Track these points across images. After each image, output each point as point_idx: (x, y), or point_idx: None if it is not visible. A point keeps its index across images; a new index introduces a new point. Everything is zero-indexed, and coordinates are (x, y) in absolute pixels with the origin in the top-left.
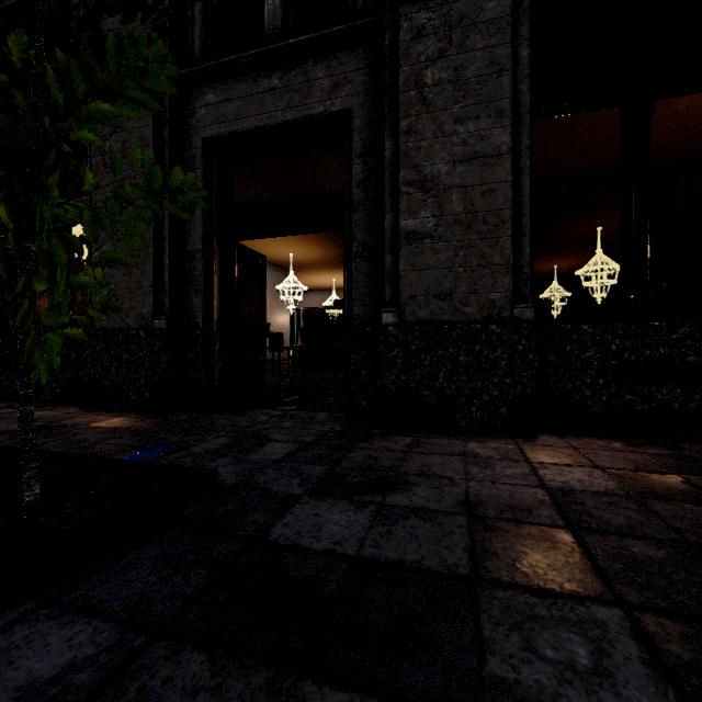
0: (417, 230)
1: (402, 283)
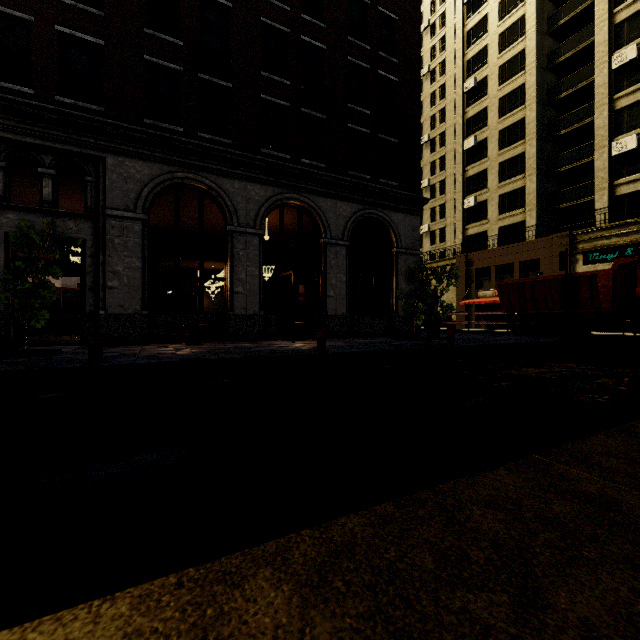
0: (112, 286)
1: (107, 301)
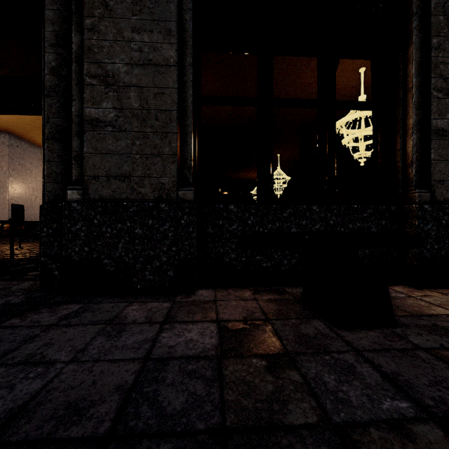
0: (100, 118)
1: (86, 164)
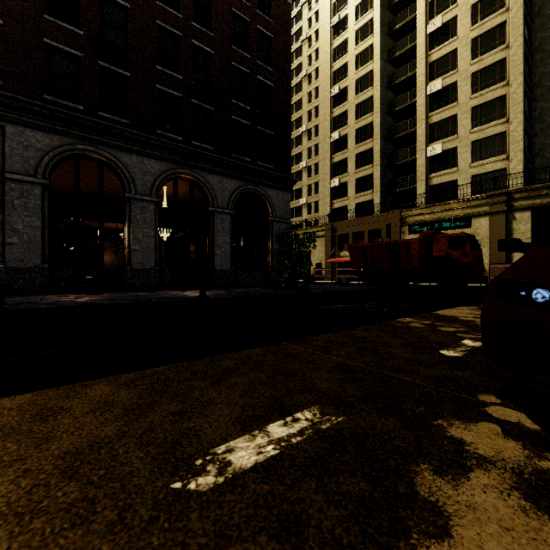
0: (12, 242)
1: (6, 256)
